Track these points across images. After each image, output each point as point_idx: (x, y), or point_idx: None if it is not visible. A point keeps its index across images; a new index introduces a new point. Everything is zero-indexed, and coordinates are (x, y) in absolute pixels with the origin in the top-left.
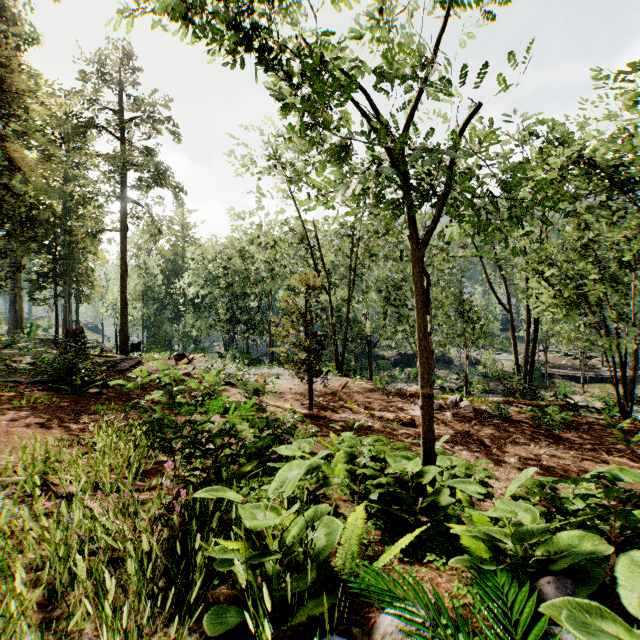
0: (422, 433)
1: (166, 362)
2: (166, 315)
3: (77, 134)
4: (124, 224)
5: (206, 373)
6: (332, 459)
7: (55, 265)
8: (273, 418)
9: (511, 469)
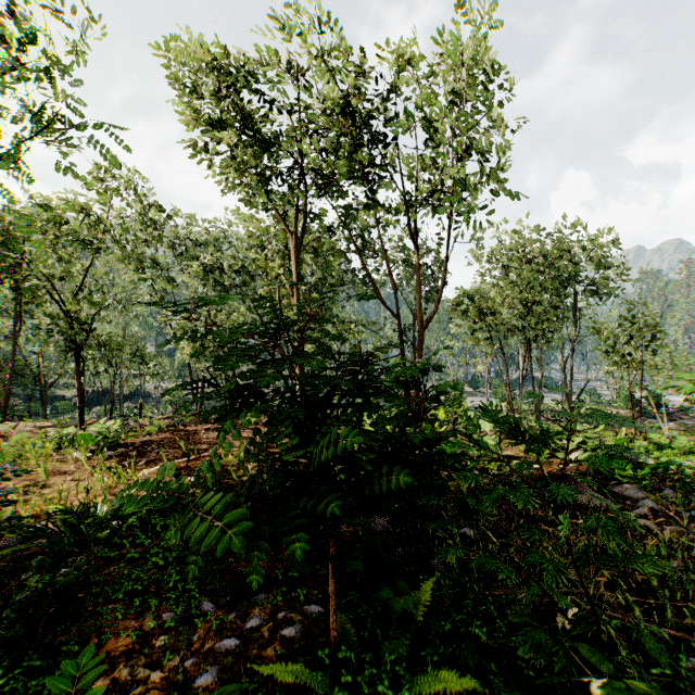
0: (79, 422)
1: None
2: None
3: None
4: None
5: None
6: None
7: None
8: None
9: None
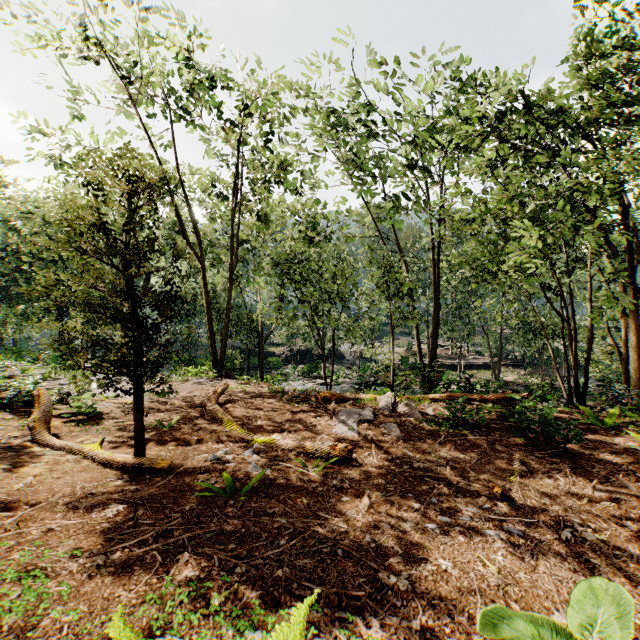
0: None
1: None
2: None
3: None
4: None
5: None
6: None
7: None
8: None
9: (619, 574)
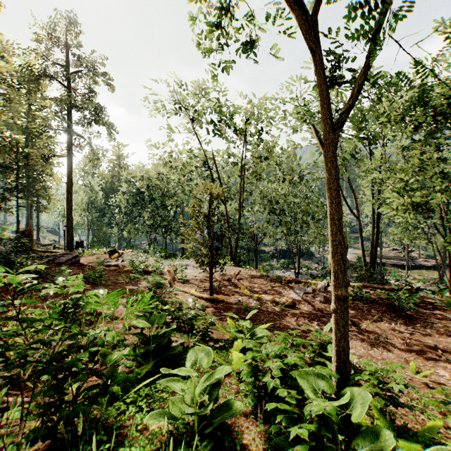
0: (335, 340)
1: (102, 256)
2: (105, 221)
3: (32, 81)
4: (70, 151)
5: (130, 264)
6: (230, 347)
7: (16, 182)
8: (177, 306)
9: (382, 348)
